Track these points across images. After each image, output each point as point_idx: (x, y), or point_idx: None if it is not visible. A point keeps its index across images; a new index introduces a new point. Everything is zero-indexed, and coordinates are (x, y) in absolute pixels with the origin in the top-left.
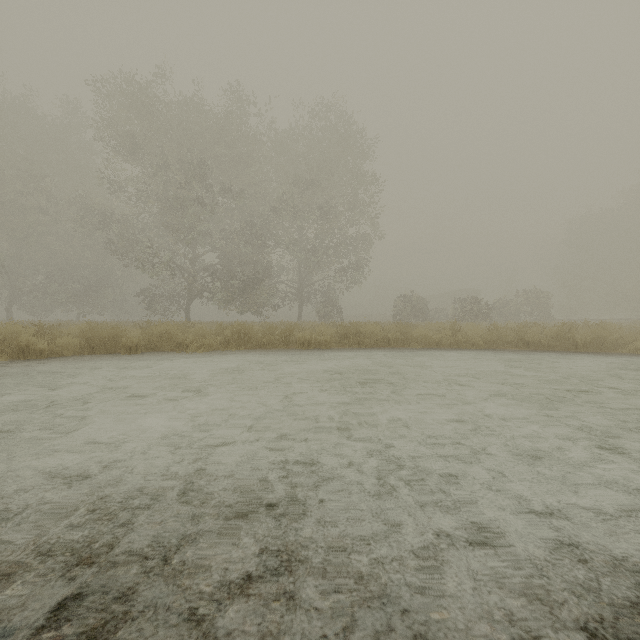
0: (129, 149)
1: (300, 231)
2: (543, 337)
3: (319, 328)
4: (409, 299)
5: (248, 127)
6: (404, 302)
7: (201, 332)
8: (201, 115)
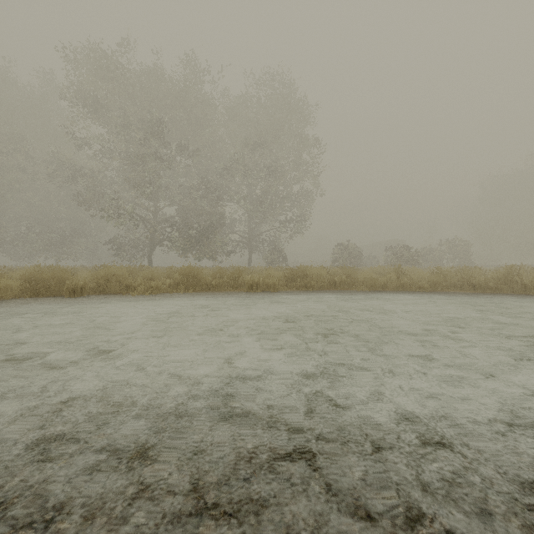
0: (95, 110)
1: (250, 187)
2: (489, 280)
3: (267, 271)
4: (346, 247)
5: (203, 94)
6: (341, 250)
7: (151, 275)
8: (161, 82)
